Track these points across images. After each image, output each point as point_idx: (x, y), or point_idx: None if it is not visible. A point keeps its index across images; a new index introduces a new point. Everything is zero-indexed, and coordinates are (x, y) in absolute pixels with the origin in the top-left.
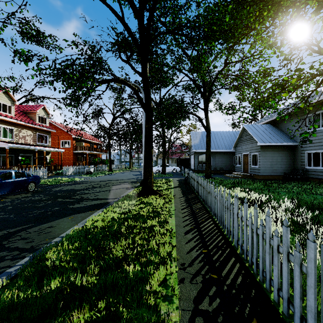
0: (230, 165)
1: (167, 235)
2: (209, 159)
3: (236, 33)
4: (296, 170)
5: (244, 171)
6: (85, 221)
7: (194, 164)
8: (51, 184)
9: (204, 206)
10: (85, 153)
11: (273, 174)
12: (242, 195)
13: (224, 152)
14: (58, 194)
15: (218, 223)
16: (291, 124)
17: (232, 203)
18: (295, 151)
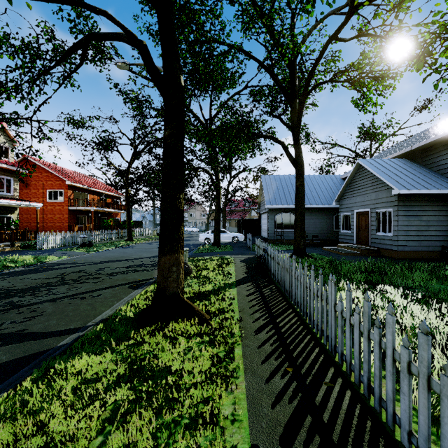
0: (328, 230)
1: None
2: (302, 220)
3: None
4: None
5: (357, 241)
6: None
7: (268, 229)
8: None
9: (359, 395)
10: (90, 211)
11: (421, 249)
12: None
13: (319, 208)
14: None
15: None
16: None
17: None
18: None
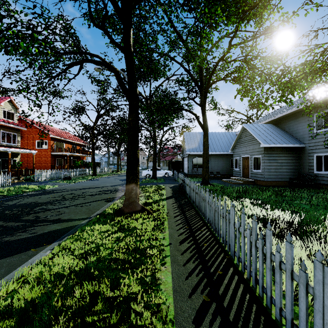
0: (227, 168)
1: None
2: (207, 162)
3: None
4: (303, 175)
5: (243, 175)
6: (8, 278)
7: (188, 167)
8: (9, 195)
9: (212, 233)
10: (65, 155)
11: (277, 180)
12: (261, 213)
13: (221, 154)
14: (5, 212)
15: (248, 281)
16: (297, 124)
17: (306, 270)
18: (302, 154)
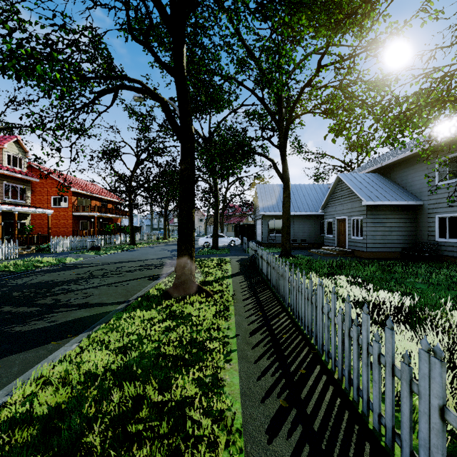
0: (316, 235)
1: (221, 450)
2: (288, 226)
3: (345, 2)
4: (420, 243)
5: (338, 244)
6: (24, 379)
7: (262, 233)
8: (16, 271)
9: (294, 321)
10: (92, 217)
11: (385, 250)
12: (360, 295)
13: (307, 215)
14: (13, 294)
15: (340, 382)
16: (412, 173)
17: (409, 362)
18: (419, 215)
